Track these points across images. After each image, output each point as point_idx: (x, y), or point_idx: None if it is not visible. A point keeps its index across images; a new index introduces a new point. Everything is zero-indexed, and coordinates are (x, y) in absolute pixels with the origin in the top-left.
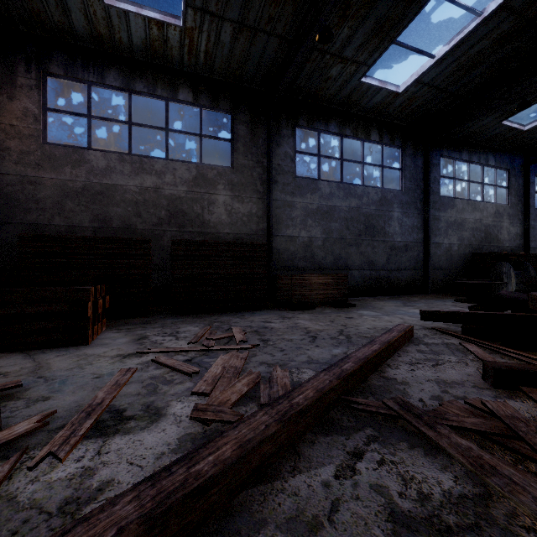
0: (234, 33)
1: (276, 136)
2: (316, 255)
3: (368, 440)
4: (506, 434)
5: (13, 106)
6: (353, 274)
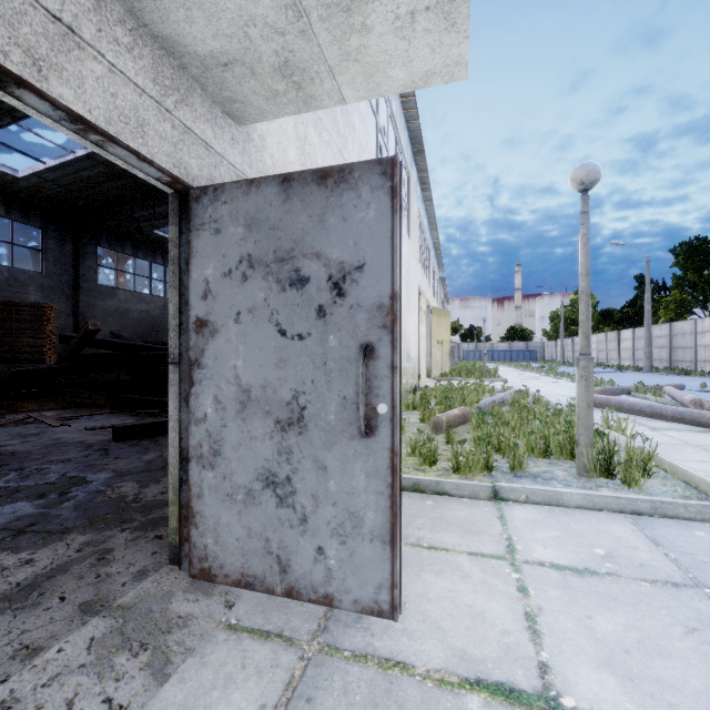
0: None
1: None
2: None
3: None
4: None
5: None
6: None
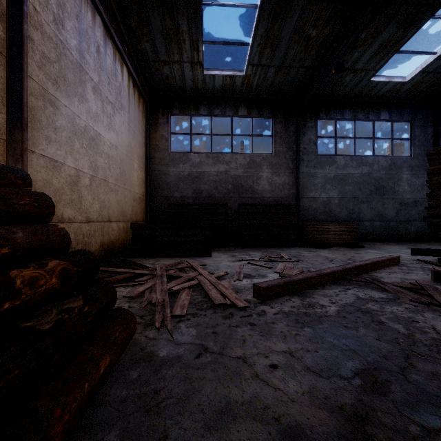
0: (276, 71)
1: (302, 128)
2: (333, 210)
3: (354, 287)
4: (418, 288)
5: (156, 135)
6: (365, 225)
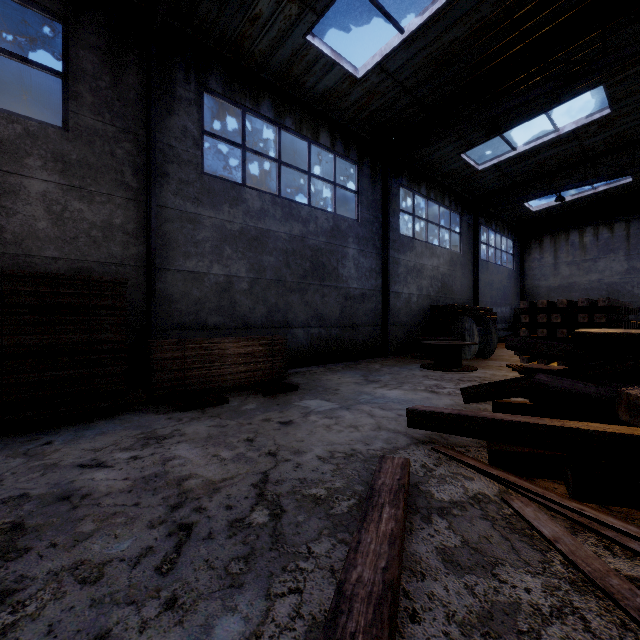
0: None
1: (165, 94)
2: (239, 305)
3: None
4: None
5: None
6: (296, 334)
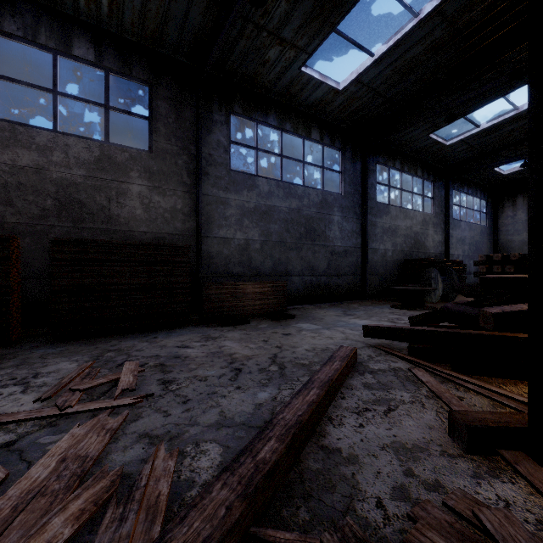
0: None
1: (207, 120)
2: (254, 260)
3: None
4: None
5: None
6: (294, 281)
